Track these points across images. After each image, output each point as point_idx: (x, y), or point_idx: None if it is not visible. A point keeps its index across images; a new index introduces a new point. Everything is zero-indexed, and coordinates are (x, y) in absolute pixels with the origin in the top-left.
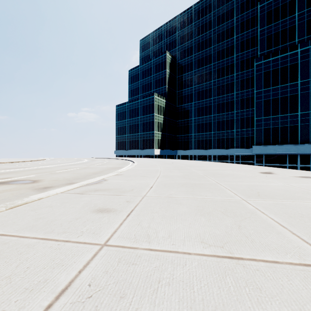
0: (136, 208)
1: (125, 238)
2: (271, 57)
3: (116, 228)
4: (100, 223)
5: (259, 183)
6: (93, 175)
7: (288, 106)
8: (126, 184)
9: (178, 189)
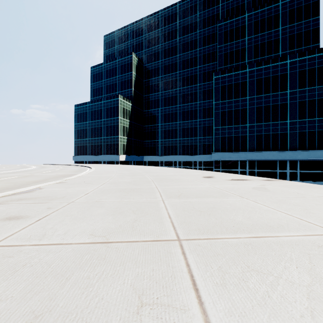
0: (53, 213)
1: (17, 239)
2: (227, 73)
3: (15, 232)
4: (0, 229)
5: (191, 186)
6: (31, 184)
7: (240, 118)
8: (62, 192)
9: (113, 194)
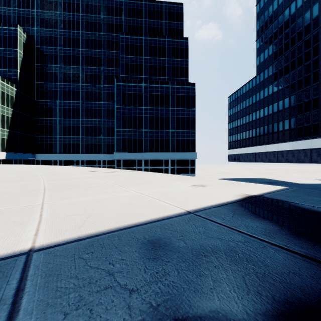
0: None
1: None
2: (127, 82)
3: None
4: None
5: (72, 176)
6: None
7: (137, 124)
8: None
9: (1, 182)
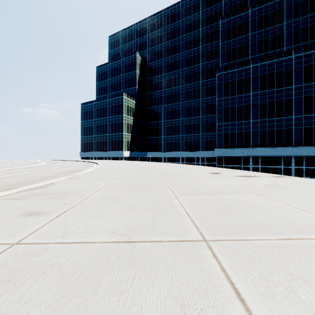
0: (71, 209)
1: (41, 236)
2: (230, 69)
3: (38, 228)
4: (22, 225)
5: (201, 182)
6: (44, 179)
7: (243, 114)
8: (75, 187)
9: (125, 190)
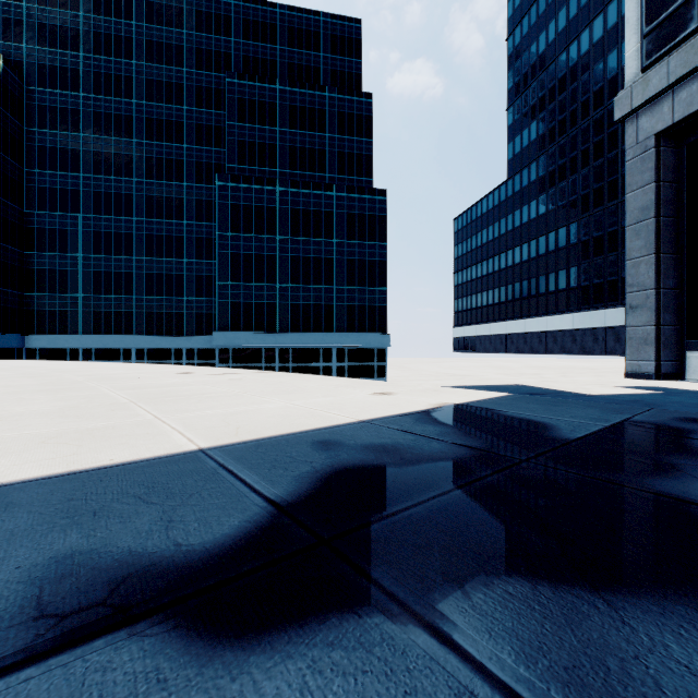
0: None
1: None
2: (243, 182)
3: None
4: None
5: (153, 382)
6: None
7: (265, 271)
8: None
9: (34, 394)
